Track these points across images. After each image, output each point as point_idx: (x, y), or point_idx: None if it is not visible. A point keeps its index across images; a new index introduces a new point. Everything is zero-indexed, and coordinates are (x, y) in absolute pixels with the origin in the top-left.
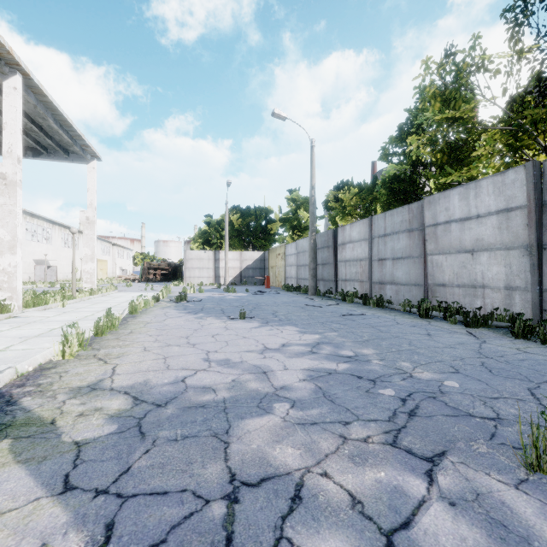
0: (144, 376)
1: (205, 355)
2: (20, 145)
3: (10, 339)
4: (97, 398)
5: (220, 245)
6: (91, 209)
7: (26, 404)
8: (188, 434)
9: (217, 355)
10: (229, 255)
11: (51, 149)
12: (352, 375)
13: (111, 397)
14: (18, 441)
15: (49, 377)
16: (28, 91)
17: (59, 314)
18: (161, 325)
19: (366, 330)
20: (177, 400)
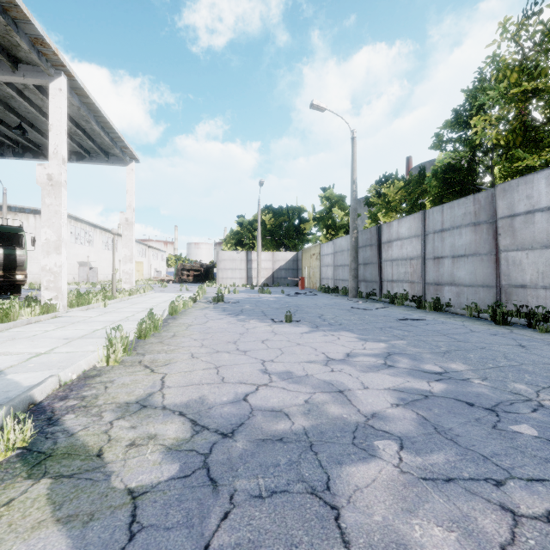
0: (198, 391)
1: (261, 366)
2: (65, 146)
3: (55, 340)
4: (148, 420)
5: (252, 246)
6: (129, 211)
7: (68, 424)
8: (275, 487)
9: (275, 365)
10: (261, 255)
11: (93, 152)
12: (458, 400)
13: (165, 420)
14: (58, 483)
15: (94, 388)
16: (72, 92)
17: (101, 315)
18: (203, 327)
19: (438, 338)
20: (245, 428)
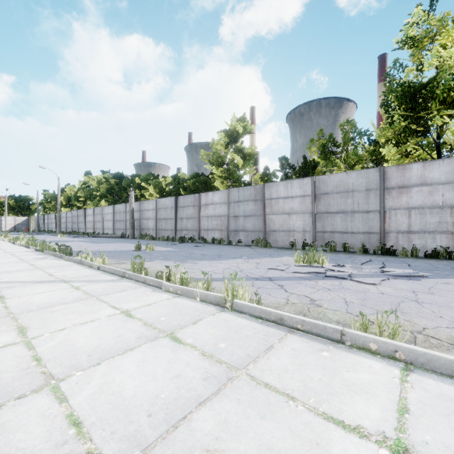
0: None
1: None
2: None
3: None
4: None
5: (2, 214)
6: None
7: None
8: None
9: None
10: (8, 218)
11: None
12: None
13: None
14: None
15: None
16: None
17: None
18: None
19: None
20: None
